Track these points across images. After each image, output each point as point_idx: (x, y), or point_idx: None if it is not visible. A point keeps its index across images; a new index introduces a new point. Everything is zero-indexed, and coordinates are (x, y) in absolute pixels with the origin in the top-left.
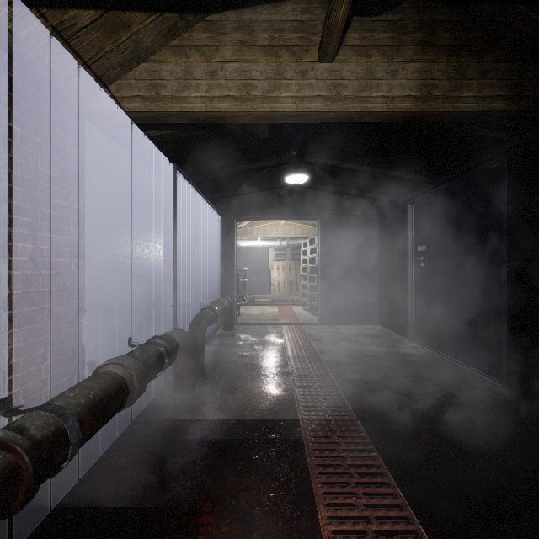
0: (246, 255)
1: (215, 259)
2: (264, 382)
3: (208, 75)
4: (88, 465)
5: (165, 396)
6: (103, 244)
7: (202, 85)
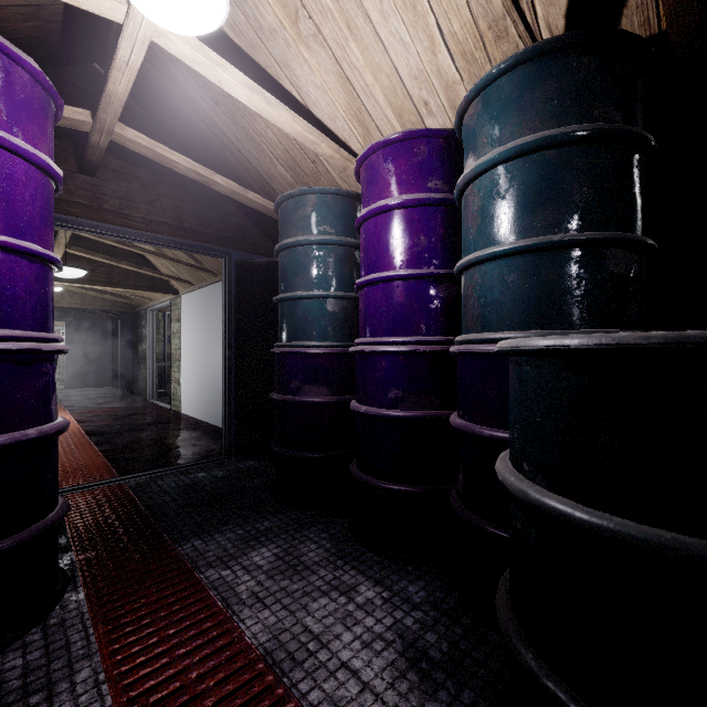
0: None
1: None
2: None
3: None
4: None
5: None
6: None
7: None
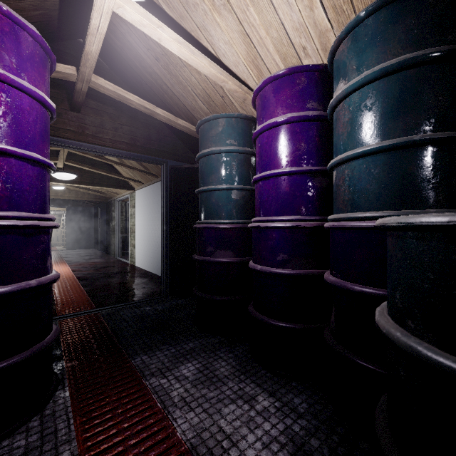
0: None
1: None
2: None
3: None
4: None
5: None
6: None
7: None
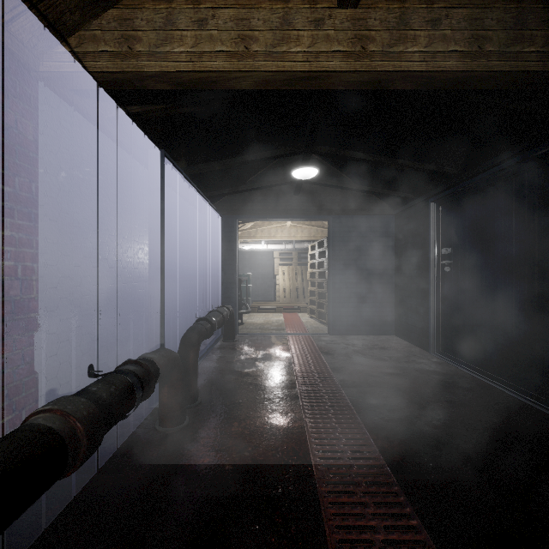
0: (250, 259)
1: (214, 264)
2: (267, 409)
3: (195, 24)
4: (27, 542)
5: (147, 429)
6: (67, 243)
7: (188, 37)
